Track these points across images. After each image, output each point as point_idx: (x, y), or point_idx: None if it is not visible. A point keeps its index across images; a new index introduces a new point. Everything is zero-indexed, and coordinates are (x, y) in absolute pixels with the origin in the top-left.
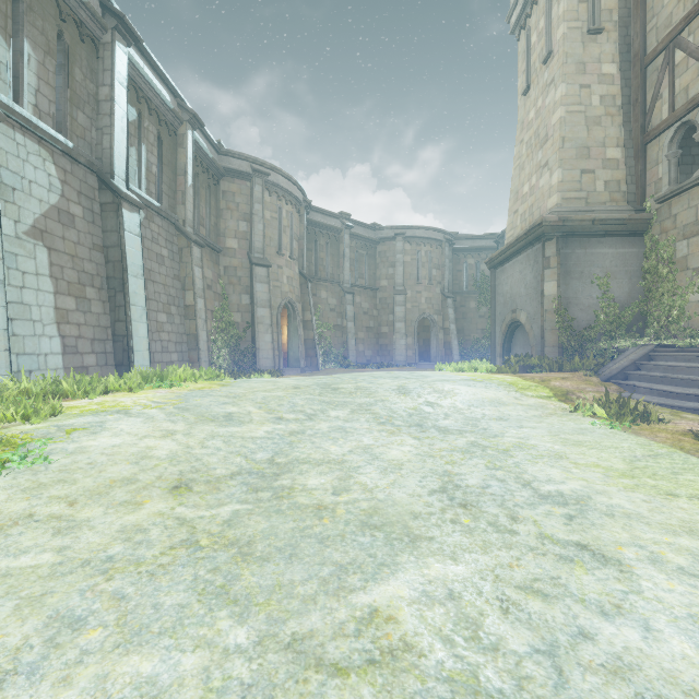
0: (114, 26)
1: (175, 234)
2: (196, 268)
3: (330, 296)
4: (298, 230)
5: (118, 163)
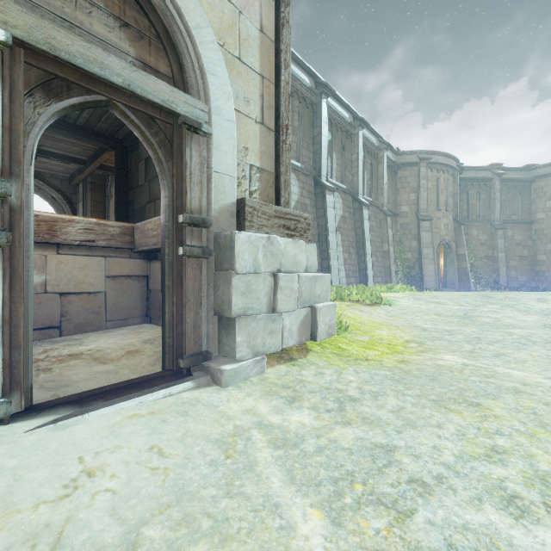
0: (358, 125)
1: (377, 212)
2: (388, 229)
3: (480, 233)
4: (452, 189)
5: (359, 187)
